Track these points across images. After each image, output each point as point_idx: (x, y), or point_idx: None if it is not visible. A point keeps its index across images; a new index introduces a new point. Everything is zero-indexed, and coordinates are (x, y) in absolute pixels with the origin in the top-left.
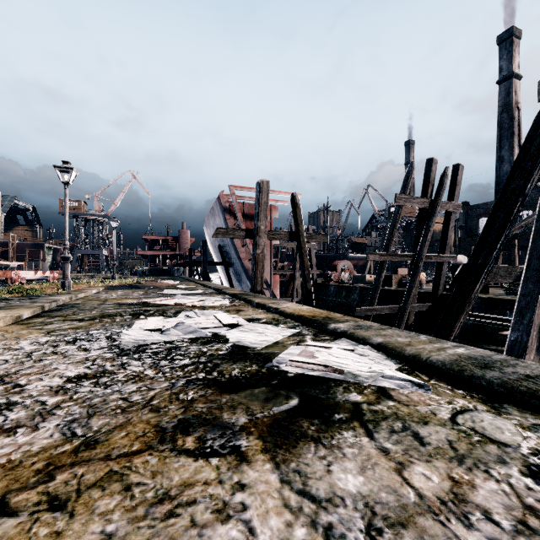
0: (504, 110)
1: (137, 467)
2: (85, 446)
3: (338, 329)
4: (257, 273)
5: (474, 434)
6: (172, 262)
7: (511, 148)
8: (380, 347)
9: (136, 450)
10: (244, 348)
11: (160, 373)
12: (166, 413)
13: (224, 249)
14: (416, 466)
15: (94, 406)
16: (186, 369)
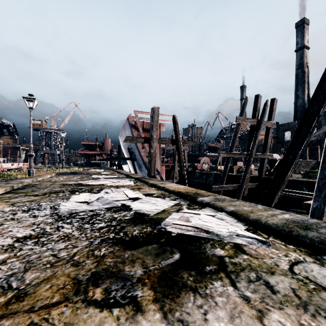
0: (299, 67)
1: (53, 319)
2: (16, 299)
3: (204, 201)
4: (151, 165)
5: (309, 283)
6: (99, 158)
7: (303, 90)
8: (232, 213)
9: (55, 302)
10: (142, 214)
11: (83, 234)
12: (83, 267)
13: (131, 150)
14: (272, 313)
15: (31, 261)
16: (102, 231)
